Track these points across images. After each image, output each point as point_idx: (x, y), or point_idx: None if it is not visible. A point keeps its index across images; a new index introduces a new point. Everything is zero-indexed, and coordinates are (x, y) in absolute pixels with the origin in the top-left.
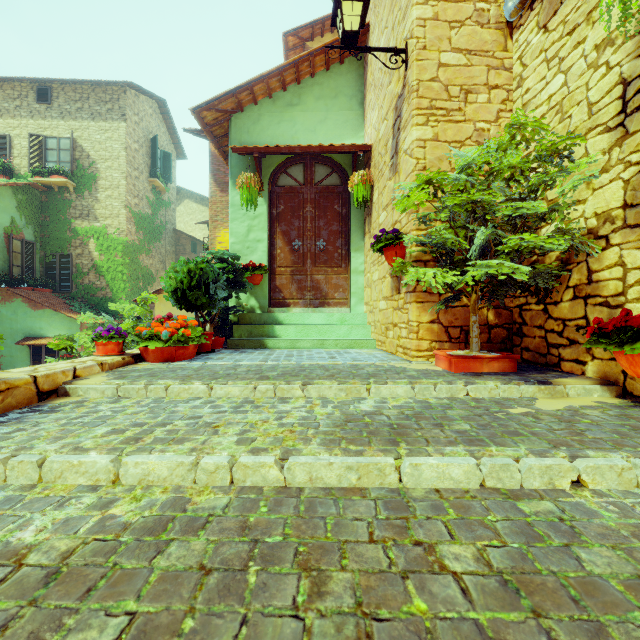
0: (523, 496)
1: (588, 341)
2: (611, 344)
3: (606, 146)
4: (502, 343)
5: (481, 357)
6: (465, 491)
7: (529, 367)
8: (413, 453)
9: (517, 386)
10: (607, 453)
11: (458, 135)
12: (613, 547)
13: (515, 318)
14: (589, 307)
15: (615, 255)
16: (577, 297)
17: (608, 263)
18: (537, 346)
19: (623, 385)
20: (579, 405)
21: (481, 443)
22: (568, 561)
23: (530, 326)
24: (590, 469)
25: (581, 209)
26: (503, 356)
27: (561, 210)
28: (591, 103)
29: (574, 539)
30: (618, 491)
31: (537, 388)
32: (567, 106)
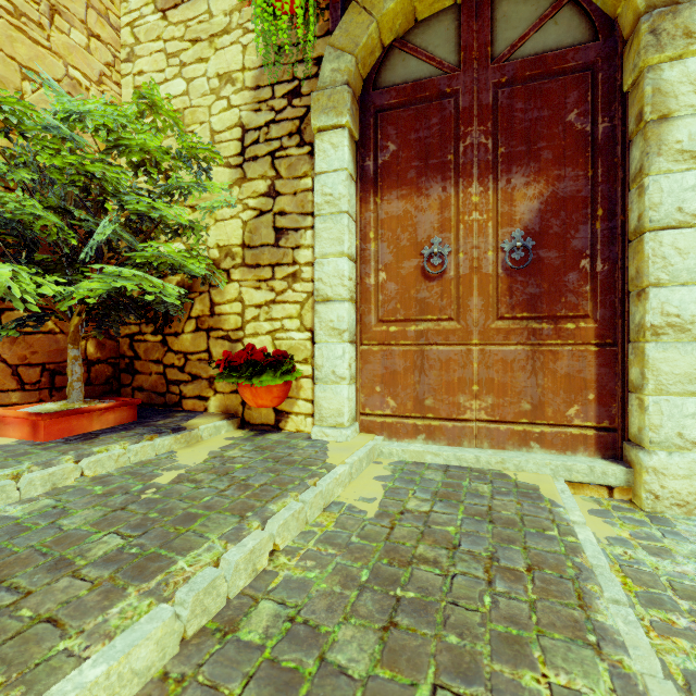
0: (238, 615)
1: (219, 376)
2: (242, 378)
3: (228, 181)
4: (107, 384)
5: (91, 409)
6: (162, 678)
7: (147, 411)
8: (39, 687)
9: (153, 442)
10: (284, 500)
11: (38, 63)
12: (346, 618)
13: (124, 351)
14: (212, 340)
15: (236, 291)
16: (200, 329)
17: (230, 297)
18: (154, 384)
19: (242, 416)
20: (219, 447)
21: (160, 563)
22: (340, 685)
23: (145, 360)
24: (281, 528)
25: (204, 236)
26: (122, 403)
27: (198, 230)
28: (214, 130)
29: (320, 640)
30: (299, 537)
31: (174, 438)
32: (190, 119)
